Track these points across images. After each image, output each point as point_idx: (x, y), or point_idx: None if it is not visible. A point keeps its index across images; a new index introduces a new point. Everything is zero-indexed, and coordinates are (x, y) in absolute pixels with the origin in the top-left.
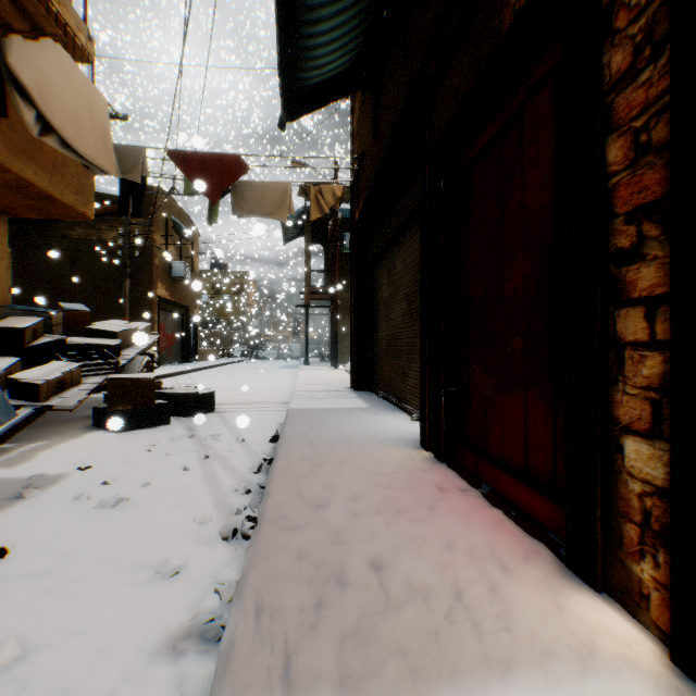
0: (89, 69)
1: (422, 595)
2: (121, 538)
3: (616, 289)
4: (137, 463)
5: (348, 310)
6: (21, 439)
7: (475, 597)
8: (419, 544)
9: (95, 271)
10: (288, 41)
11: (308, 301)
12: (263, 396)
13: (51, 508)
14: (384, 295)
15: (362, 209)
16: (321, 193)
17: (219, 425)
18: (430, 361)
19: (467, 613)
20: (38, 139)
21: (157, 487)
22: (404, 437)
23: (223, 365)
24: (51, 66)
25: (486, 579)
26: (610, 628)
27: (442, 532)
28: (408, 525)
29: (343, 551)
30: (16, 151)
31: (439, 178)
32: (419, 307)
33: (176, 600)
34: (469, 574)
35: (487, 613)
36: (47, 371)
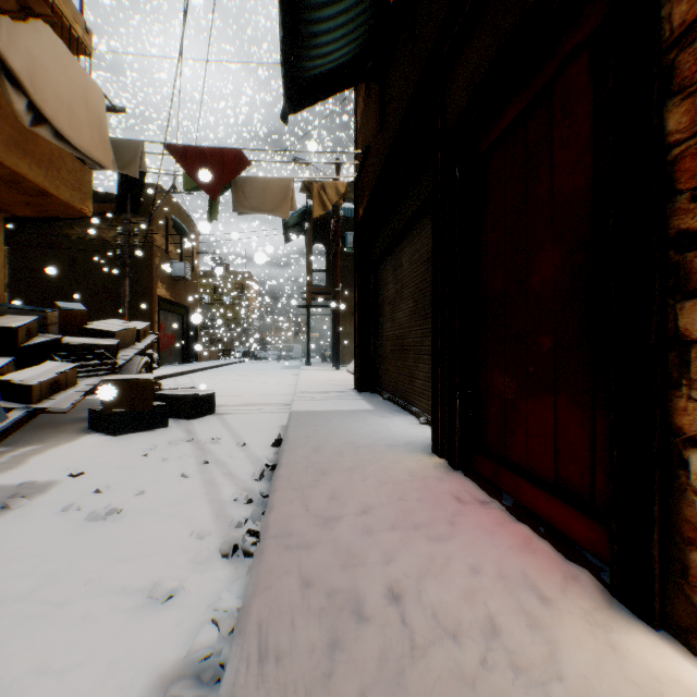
0: (86, 61)
1: (451, 632)
2: (111, 555)
3: (677, 278)
4: (132, 469)
5: (350, 310)
6: (12, 443)
7: (514, 635)
8: (442, 567)
9: (94, 270)
10: (291, 28)
11: (309, 301)
12: (265, 397)
13: (38, 520)
14: (389, 293)
15: (367, 205)
16: (324, 189)
17: (219, 428)
18: (442, 362)
19: (506, 657)
20: (33, 133)
21: (152, 496)
22: (413, 442)
23: (224, 366)
24: (44, 54)
25: (522, 610)
26: (678, 677)
27: (466, 552)
28: (427, 544)
29: (357, 576)
30: (10, 144)
31: (454, 167)
32: (427, 305)
33: (169, 631)
34: (502, 605)
35: (530, 657)
36: (40, 372)
